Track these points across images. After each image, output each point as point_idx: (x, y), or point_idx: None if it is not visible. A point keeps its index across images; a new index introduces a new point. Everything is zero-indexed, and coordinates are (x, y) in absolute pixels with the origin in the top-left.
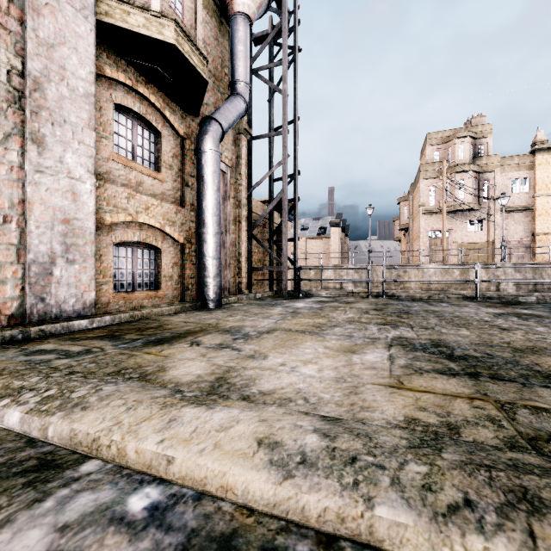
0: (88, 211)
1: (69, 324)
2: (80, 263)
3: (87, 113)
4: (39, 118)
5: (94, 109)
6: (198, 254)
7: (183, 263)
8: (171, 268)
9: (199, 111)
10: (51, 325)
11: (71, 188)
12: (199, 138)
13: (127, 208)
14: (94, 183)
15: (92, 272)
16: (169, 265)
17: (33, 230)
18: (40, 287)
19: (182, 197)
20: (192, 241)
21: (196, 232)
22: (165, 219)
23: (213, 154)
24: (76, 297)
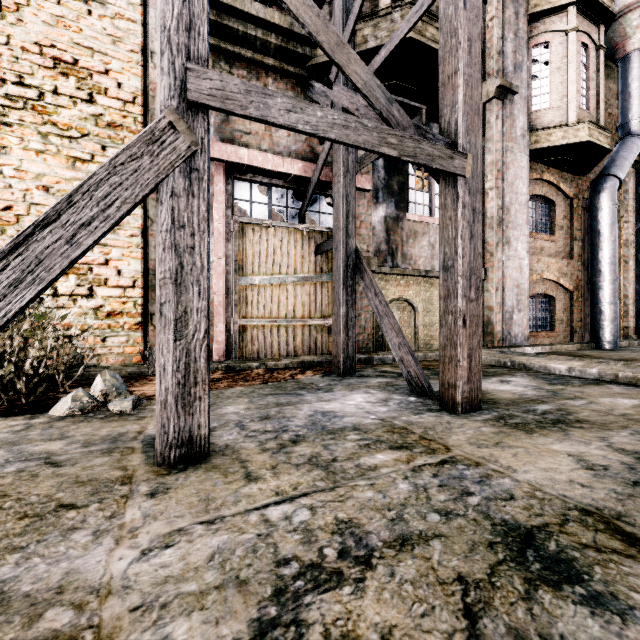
0: (526, 277)
1: (523, 348)
2: (523, 311)
3: (525, 214)
4: (508, 229)
5: (528, 210)
6: (591, 300)
7: (571, 309)
8: (562, 313)
9: (589, 171)
10: (517, 348)
11: (519, 265)
12: (594, 197)
13: (537, 270)
14: (528, 259)
15: (527, 317)
16: (560, 311)
17: (506, 293)
18: (508, 326)
19: (569, 251)
20: (578, 288)
21: (589, 281)
22: (559, 272)
23: (610, 209)
24: (521, 333)
